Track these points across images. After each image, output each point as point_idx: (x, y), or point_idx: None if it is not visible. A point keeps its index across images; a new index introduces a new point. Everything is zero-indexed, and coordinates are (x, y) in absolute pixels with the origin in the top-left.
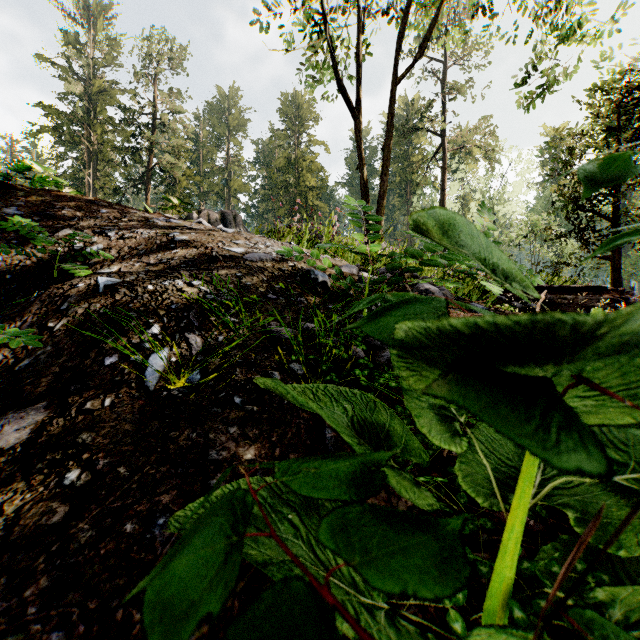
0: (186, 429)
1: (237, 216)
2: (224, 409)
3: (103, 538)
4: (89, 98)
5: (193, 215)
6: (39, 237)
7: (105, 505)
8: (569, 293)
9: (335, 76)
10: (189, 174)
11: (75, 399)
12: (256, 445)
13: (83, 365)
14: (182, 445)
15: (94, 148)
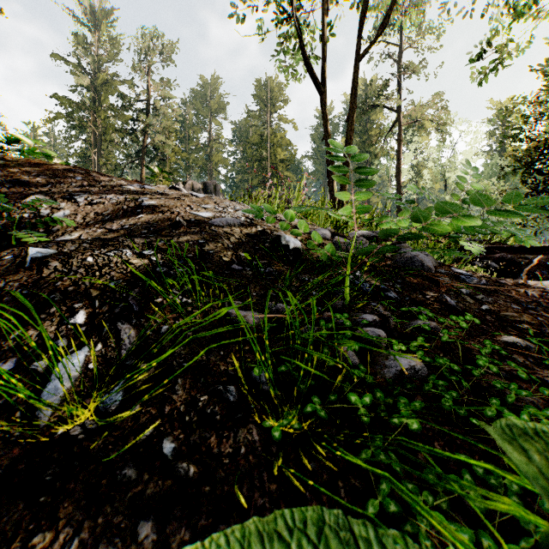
0: (64, 526)
1: (217, 186)
2: (140, 472)
3: None
4: (95, 89)
5: (179, 185)
6: None
7: None
8: (529, 253)
9: (303, 55)
10: (177, 151)
11: None
12: None
13: None
14: None
15: (99, 131)
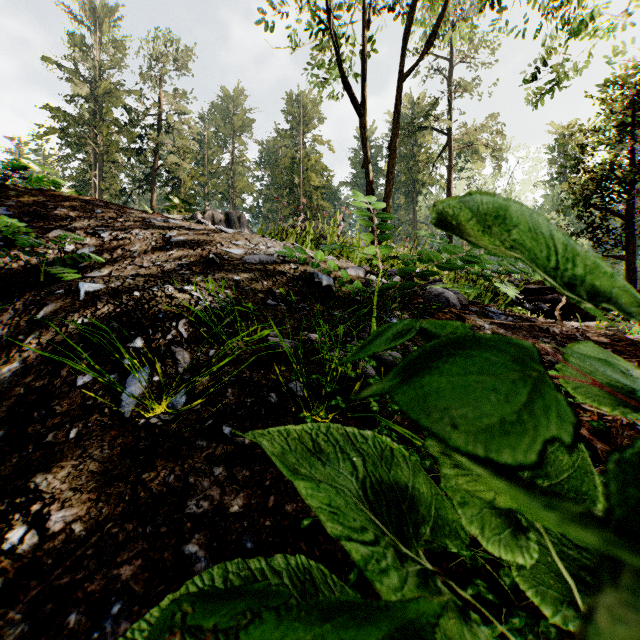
0: (162, 470)
1: (241, 216)
2: (210, 442)
3: (37, 636)
4: (95, 100)
5: (197, 215)
6: (22, 239)
7: (49, 581)
8: None
9: (340, 73)
10: (194, 175)
11: (37, 429)
12: (245, 492)
13: (52, 386)
14: (155, 492)
15: (100, 149)
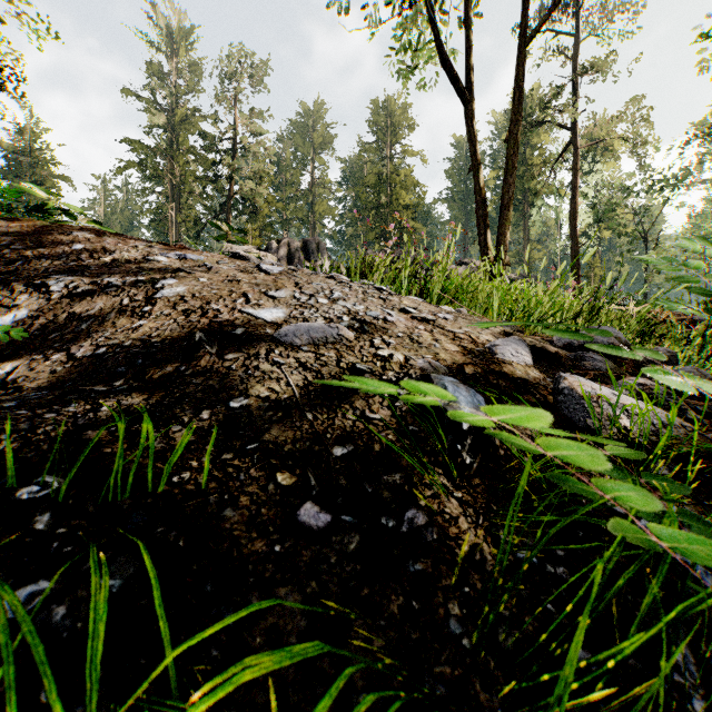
0: None
1: (320, 244)
2: None
3: None
4: (172, 129)
5: (272, 245)
6: None
7: None
8: None
9: (441, 50)
10: (271, 200)
11: None
12: None
13: None
14: None
15: (177, 180)
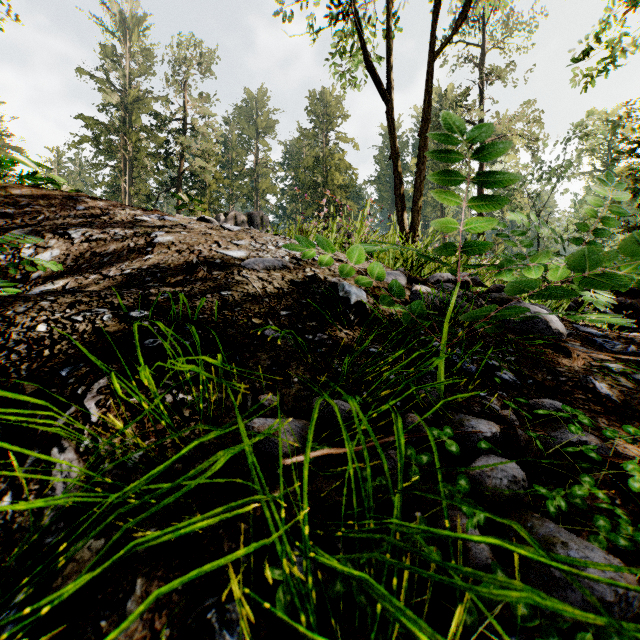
0: None
1: (264, 217)
2: None
3: None
4: (125, 108)
5: (220, 217)
6: None
7: None
8: None
9: (366, 57)
10: (218, 177)
11: None
12: None
13: None
14: None
15: (130, 156)
